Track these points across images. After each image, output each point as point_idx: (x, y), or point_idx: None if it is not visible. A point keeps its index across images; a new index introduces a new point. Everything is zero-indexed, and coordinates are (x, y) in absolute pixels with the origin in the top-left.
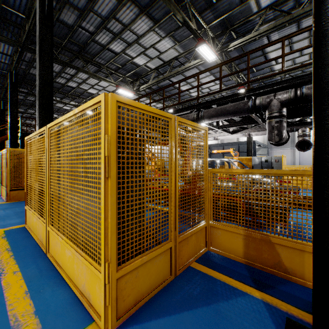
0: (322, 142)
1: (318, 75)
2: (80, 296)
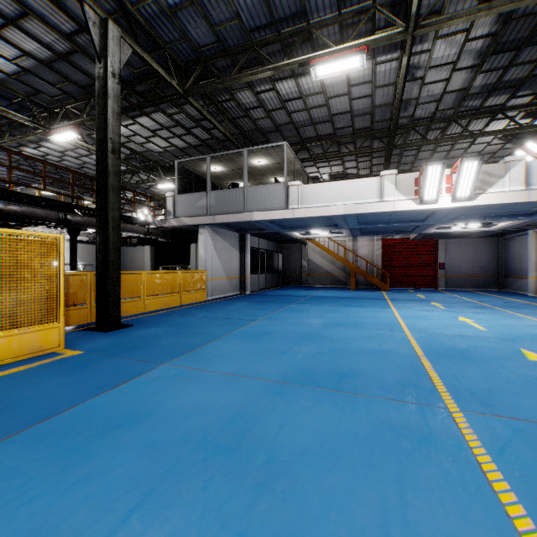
0: (109, 263)
1: (108, 247)
2: (32, 354)
